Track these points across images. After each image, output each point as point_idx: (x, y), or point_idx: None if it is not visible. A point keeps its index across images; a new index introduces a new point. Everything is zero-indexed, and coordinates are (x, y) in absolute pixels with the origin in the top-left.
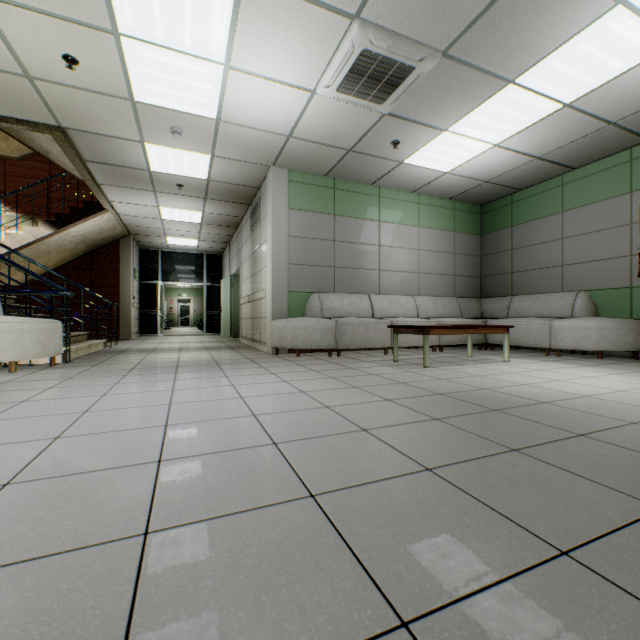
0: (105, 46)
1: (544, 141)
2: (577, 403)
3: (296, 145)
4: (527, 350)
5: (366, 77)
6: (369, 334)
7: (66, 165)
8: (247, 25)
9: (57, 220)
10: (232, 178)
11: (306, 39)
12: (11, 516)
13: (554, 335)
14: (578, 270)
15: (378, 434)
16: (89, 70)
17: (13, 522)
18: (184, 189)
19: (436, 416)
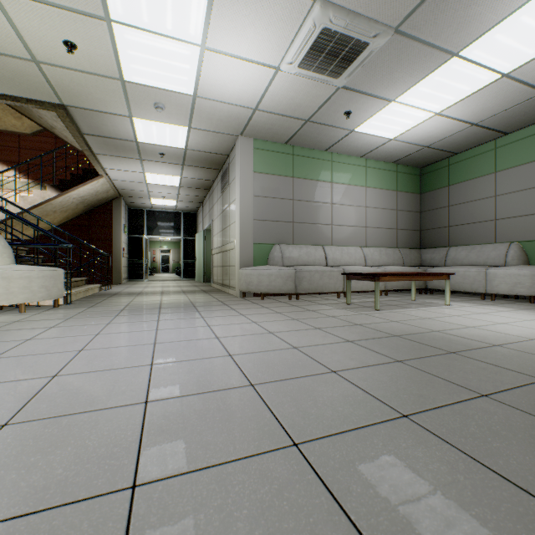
0: (99, 32)
1: (481, 109)
2: (528, 346)
3: (261, 117)
4: (463, 294)
5: (325, 53)
6: (324, 280)
7: (68, 138)
8: (221, 9)
9: (61, 185)
10: (206, 147)
11: (273, 20)
12: (4, 462)
13: (489, 281)
14: (510, 224)
15: (347, 376)
16: (86, 54)
17: (6, 469)
18: (165, 157)
19: (398, 358)
